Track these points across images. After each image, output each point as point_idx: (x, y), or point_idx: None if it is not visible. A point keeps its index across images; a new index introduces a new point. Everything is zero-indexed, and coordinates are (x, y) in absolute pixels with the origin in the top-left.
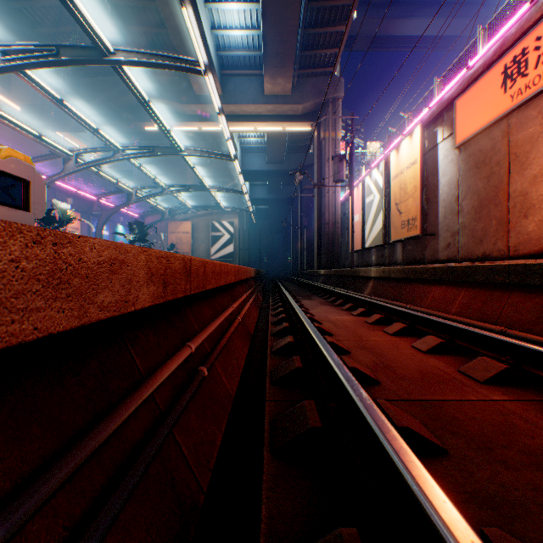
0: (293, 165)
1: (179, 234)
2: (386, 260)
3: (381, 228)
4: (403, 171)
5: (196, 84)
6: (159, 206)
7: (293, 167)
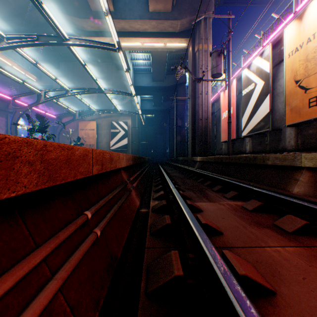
0: (170, 83)
1: (87, 131)
2: (267, 147)
3: (267, 114)
4: (314, 37)
5: None
6: (70, 109)
7: (171, 84)
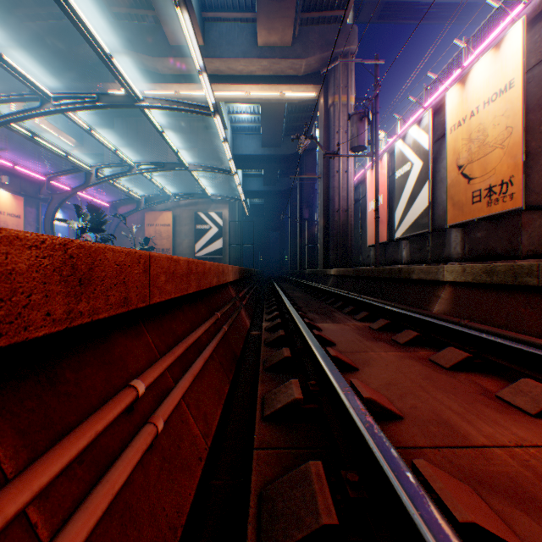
0: (291, 149)
1: (158, 227)
2: (429, 254)
3: (426, 208)
4: (477, 111)
5: (169, 28)
6: (133, 193)
7: (292, 151)
